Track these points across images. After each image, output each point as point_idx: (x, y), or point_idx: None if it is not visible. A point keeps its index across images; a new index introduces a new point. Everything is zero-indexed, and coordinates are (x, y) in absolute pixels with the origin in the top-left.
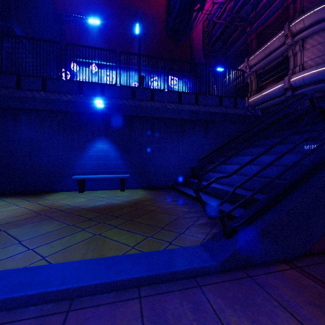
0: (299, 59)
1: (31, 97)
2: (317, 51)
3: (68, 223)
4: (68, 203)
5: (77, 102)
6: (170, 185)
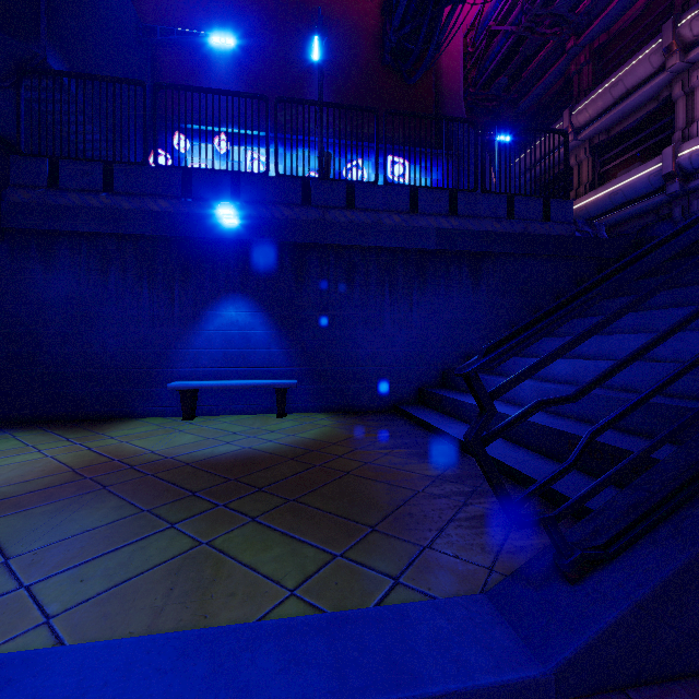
0: None
1: (81, 206)
2: None
3: (139, 505)
4: (154, 447)
5: (181, 215)
6: (391, 403)
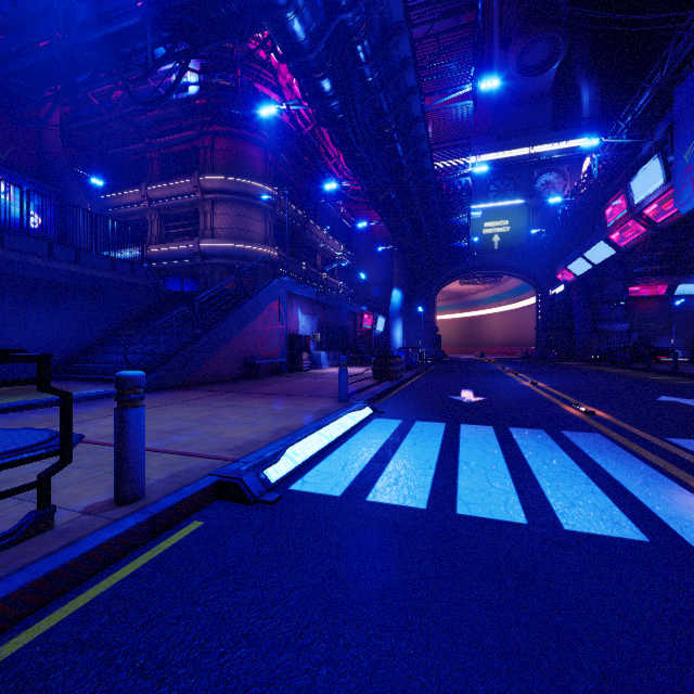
0: (209, 222)
1: None
2: (225, 221)
3: None
4: None
5: None
6: (34, 375)
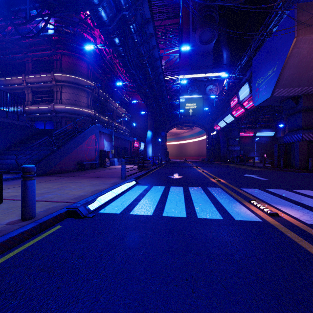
0: (59, 96)
1: None
2: (68, 96)
3: None
4: None
5: None
6: None
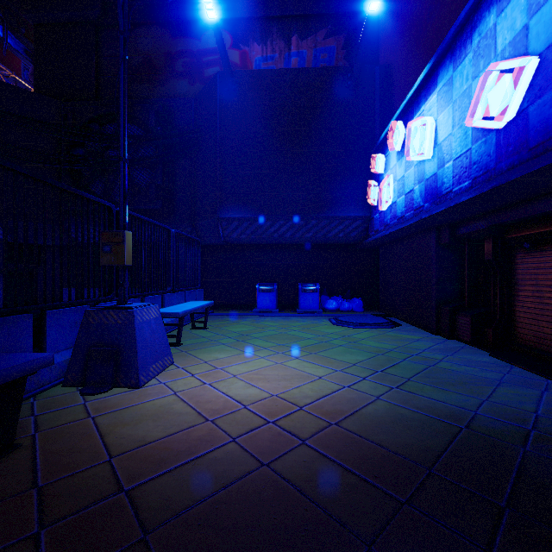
0: None
1: None
2: None
3: None
4: None
5: None
6: None
